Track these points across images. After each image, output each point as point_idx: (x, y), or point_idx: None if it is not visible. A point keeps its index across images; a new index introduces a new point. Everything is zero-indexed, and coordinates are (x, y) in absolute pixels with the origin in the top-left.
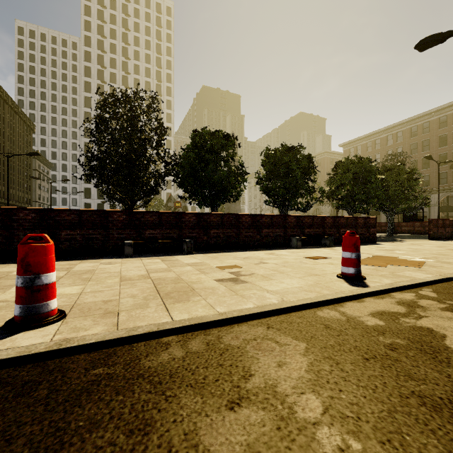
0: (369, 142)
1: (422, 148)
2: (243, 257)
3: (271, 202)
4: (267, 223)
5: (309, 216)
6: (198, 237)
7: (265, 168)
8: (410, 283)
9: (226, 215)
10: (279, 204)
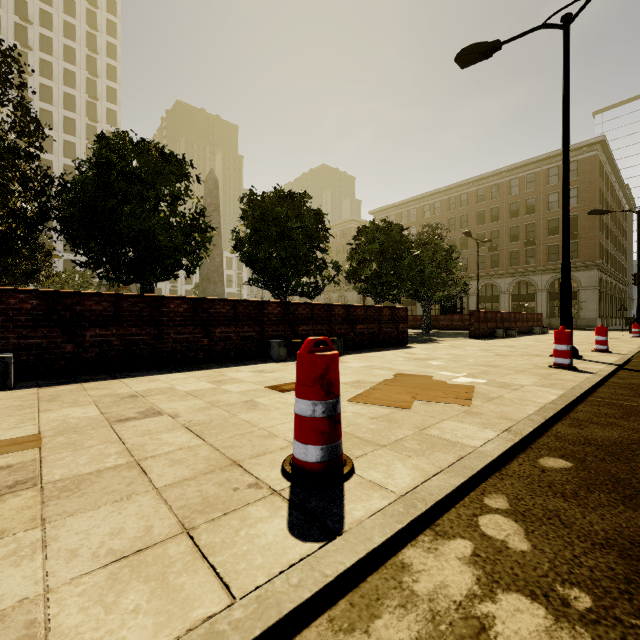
0: (404, 212)
1: (460, 224)
2: (125, 396)
3: (258, 280)
4: (224, 315)
5: (306, 304)
6: (48, 346)
7: (247, 223)
8: (457, 481)
9: (127, 298)
10: (272, 284)
